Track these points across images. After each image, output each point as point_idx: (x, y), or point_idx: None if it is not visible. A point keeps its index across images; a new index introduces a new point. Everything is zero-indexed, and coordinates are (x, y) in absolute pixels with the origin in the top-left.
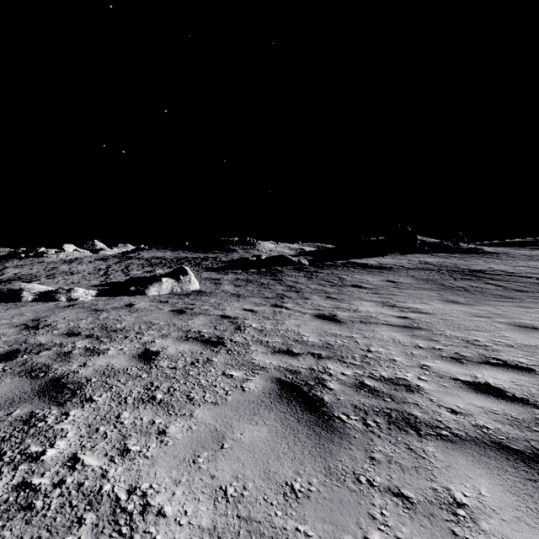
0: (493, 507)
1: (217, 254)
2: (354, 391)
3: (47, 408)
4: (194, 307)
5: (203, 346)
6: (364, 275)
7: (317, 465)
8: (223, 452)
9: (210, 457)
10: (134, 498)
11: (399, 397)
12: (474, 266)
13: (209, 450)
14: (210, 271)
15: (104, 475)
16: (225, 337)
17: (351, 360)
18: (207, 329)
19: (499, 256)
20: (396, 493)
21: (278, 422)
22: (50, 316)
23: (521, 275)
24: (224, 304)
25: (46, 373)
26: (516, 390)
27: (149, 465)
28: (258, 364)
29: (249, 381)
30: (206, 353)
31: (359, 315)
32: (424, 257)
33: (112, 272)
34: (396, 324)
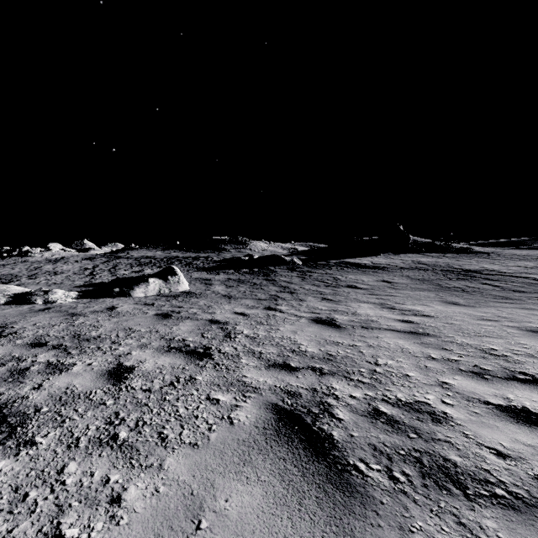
0: None
1: (209, 254)
2: (369, 422)
3: None
4: (181, 311)
5: (186, 359)
6: (358, 275)
7: None
8: None
9: None
10: None
11: (426, 431)
12: (467, 266)
13: (178, 533)
14: (200, 271)
15: None
16: (212, 347)
17: (359, 376)
18: (193, 337)
19: (491, 256)
20: None
21: (276, 477)
22: (19, 321)
23: (515, 275)
24: (214, 307)
25: None
26: None
27: None
28: (250, 383)
29: (239, 408)
30: (189, 368)
31: (358, 319)
32: (416, 256)
33: (98, 272)
34: (400, 330)
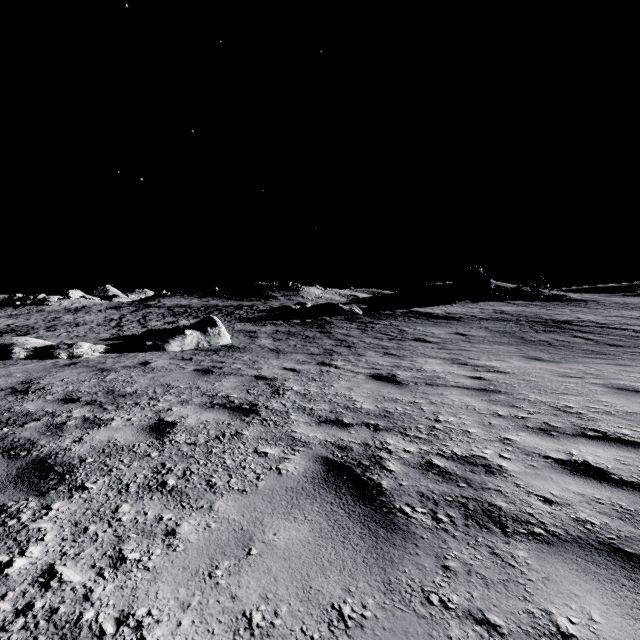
0: (611, 639)
1: (254, 302)
2: (421, 473)
3: (24, 500)
4: (223, 366)
5: (231, 415)
6: (428, 327)
7: (374, 578)
8: (250, 561)
9: (232, 568)
10: (124, 632)
11: (477, 481)
12: (559, 316)
13: (231, 557)
14: (244, 322)
15: (88, 596)
16: (259, 403)
17: (415, 432)
18: (238, 393)
19: (588, 304)
20: (479, 620)
21: (323, 517)
22: (44, 377)
23: (615, 327)
24: (260, 362)
25: (29, 451)
26: (623, 471)
27: (149, 580)
28: (300, 438)
29: (288, 460)
30: (235, 424)
31: (423, 375)
32: (499, 305)
33: (126, 323)
34: (469, 386)
